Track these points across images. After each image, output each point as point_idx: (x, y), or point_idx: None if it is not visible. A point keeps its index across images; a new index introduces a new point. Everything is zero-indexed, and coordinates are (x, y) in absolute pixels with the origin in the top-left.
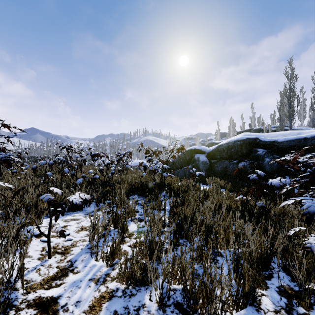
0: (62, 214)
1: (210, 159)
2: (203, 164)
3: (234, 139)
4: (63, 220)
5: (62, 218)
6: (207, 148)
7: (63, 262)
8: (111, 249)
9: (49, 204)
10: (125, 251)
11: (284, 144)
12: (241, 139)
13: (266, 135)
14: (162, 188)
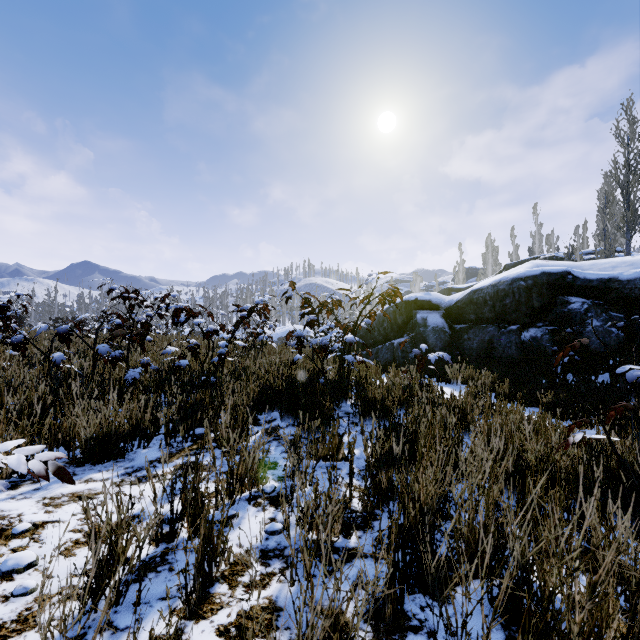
0: None
1: (453, 323)
2: (435, 333)
3: (510, 275)
4: (45, 501)
5: (47, 492)
6: (444, 297)
7: None
8: None
9: None
10: None
11: (636, 286)
12: (528, 275)
13: (586, 266)
14: (343, 393)
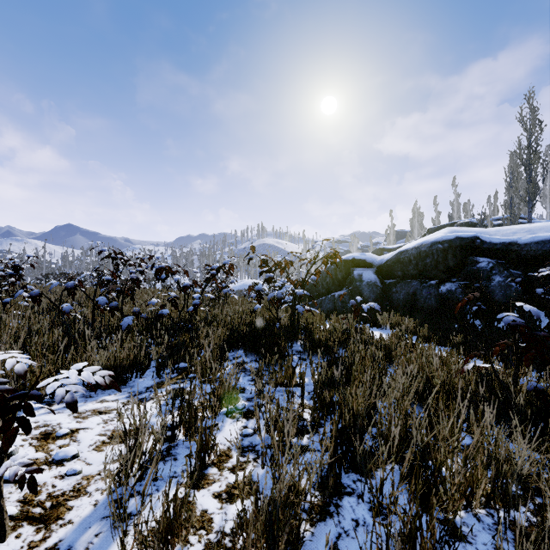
0: (26, 428)
1: (384, 278)
2: (369, 287)
3: (430, 239)
4: (74, 415)
5: None
6: (377, 257)
7: None
8: (163, 523)
9: None
10: (204, 515)
11: (531, 248)
12: (445, 239)
13: (492, 232)
14: (294, 335)
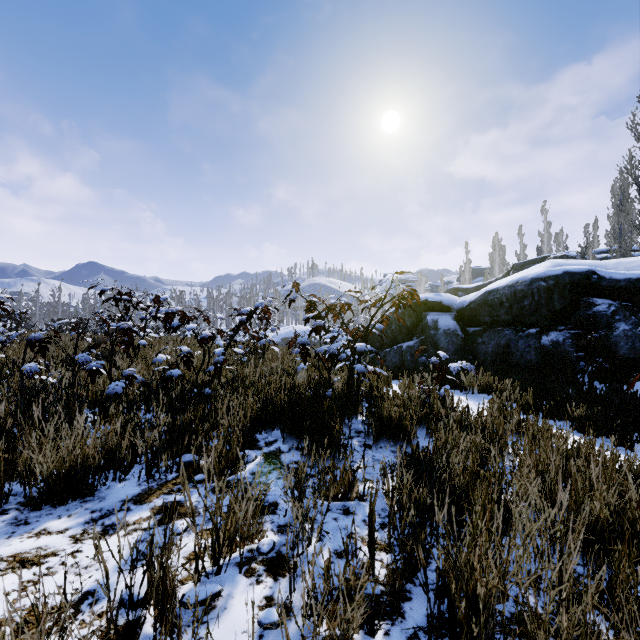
0: None
1: (465, 325)
2: (446, 336)
3: (528, 275)
4: None
5: None
6: (456, 298)
7: None
8: None
9: None
10: None
11: None
12: (549, 275)
13: (610, 265)
14: (353, 407)
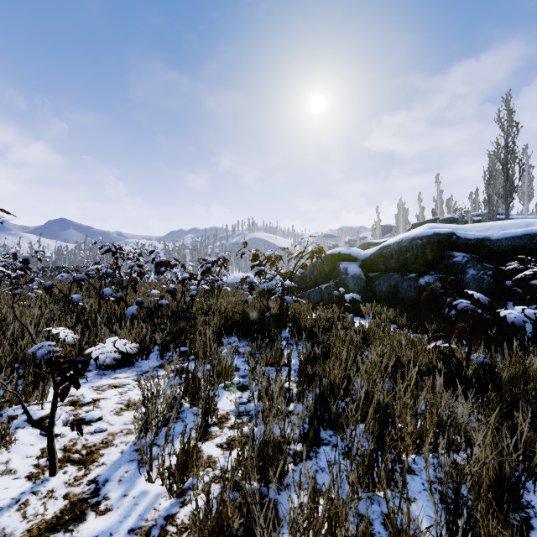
0: (76, 384)
1: (368, 271)
2: (354, 279)
3: (410, 235)
4: (94, 388)
5: (93, 384)
6: (361, 251)
7: (80, 483)
8: (180, 458)
9: (48, 364)
10: (210, 459)
11: (502, 244)
12: (423, 235)
13: (468, 228)
14: (283, 323)
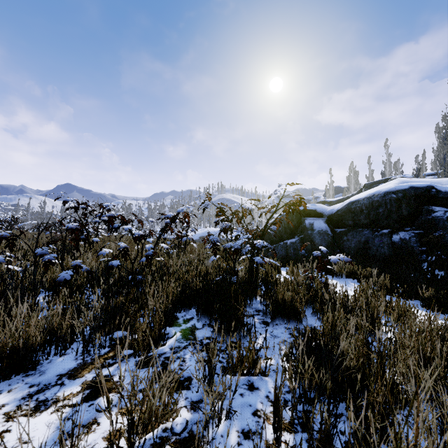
0: None
1: (334, 227)
2: (320, 235)
3: (382, 190)
4: None
5: None
6: (326, 207)
7: None
8: None
9: None
10: None
11: None
12: (398, 189)
13: (444, 182)
14: (253, 290)
